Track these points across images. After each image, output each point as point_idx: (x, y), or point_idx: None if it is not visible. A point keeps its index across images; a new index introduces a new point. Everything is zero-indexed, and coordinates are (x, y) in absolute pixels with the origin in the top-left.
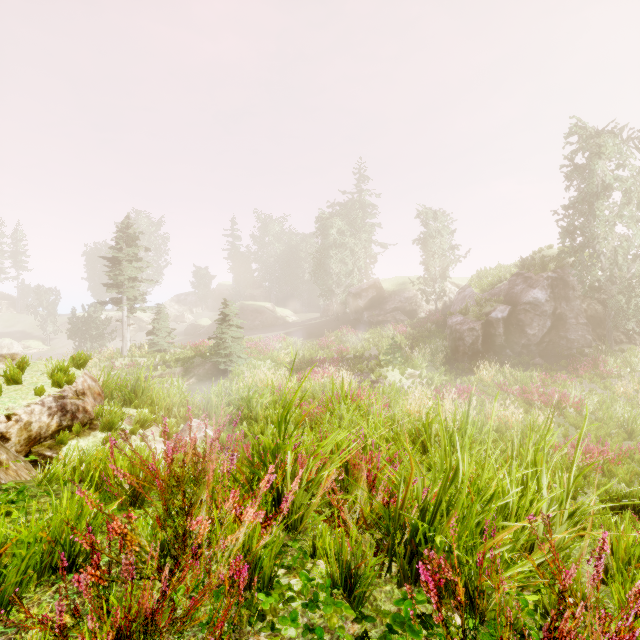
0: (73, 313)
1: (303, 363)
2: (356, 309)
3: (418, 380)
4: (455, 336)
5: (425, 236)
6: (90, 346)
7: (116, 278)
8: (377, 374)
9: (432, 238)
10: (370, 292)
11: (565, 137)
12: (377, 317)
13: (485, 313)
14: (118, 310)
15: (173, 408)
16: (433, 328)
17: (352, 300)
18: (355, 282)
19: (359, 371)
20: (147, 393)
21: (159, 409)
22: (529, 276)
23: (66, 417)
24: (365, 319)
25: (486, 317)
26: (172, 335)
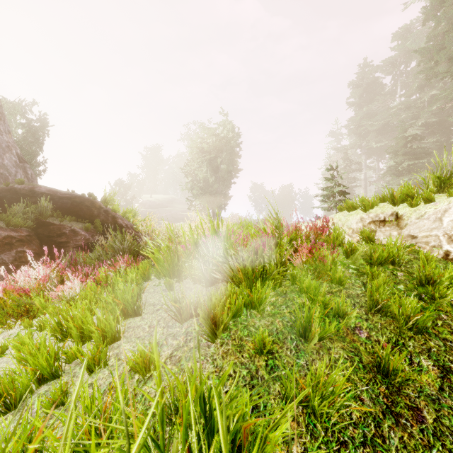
0: None
1: None
2: None
3: None
4: None
5: None
6: None
7: None
8: None
9: None
10: None
11: None
12: None
13: None
14: None
15: None
16: None
17: None
18: None
19: None
20: None
21: None
22: None
23: None
24: None
25: None
26: None
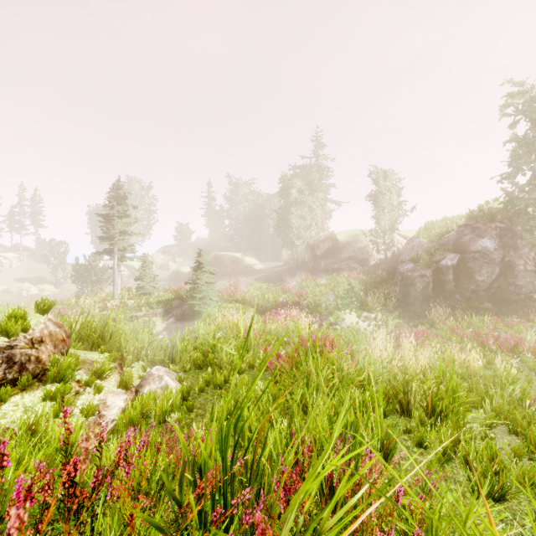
0: (77, 262)
1: (268, 305)
2: (314, 258)
3: (373, 322)
4: (406, 282)
5: (376, 193)
6: (90, 289)
7: (108, 232)
8: (335, 317)
9: (382, 195)
10: (326, 243)
11: (514, 95)
12: (333, 265)
13: (435, 261)
14: (110, 259)
15: (141, 352)
16: (384, 275)
17: (310, 250)
18: (313, 235)
19: (318, 314)
20: (115, 338)
21: (127, 353)
22: (477, 226)
23: (12, 369)
24: (322, 267)
25: (436, 265)
26: (156, 280)
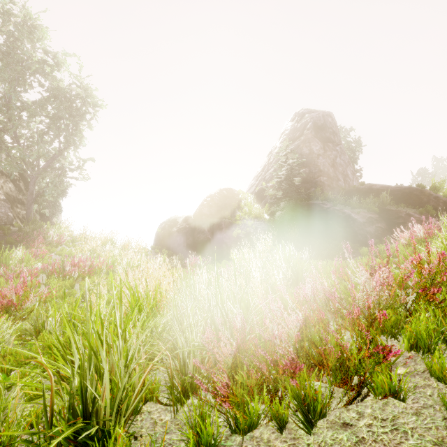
0: None
1: None
2: None
3: None
4: None
5: None
6: None
7: None
8: None
9: None
10: None
11: None
12: None
13: None
14: None
15: None
16: None
17: None
18: None
19: None
20: None
21: None
22: None
23: None
24: None
25: None
26: None
